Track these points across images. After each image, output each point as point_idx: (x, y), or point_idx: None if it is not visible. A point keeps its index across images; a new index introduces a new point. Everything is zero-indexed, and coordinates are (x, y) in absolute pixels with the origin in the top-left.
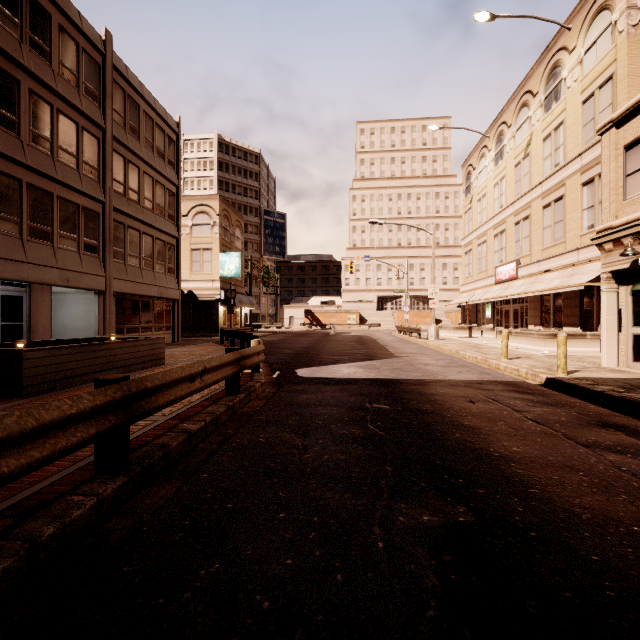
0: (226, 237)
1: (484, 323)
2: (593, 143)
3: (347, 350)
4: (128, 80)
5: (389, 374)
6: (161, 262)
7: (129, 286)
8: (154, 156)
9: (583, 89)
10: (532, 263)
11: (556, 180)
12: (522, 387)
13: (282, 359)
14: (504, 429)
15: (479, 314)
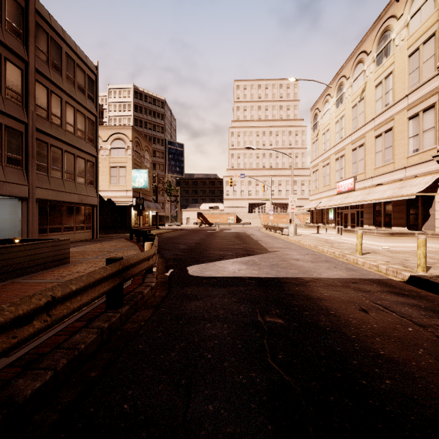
0: (137, 158)
1: (328, 223)
2: (418, 86)
3: (230, 245)
4: (50, 25)
5: (269, 271)
6: (82, 175)
7: (51, 194)
8: (75, 90)
9: (409, 46)
10: (366, 179)
11: (386, 116)
12: (395, 287)
13: (177, 255)
14: (434, 365)
15: (324, 216)
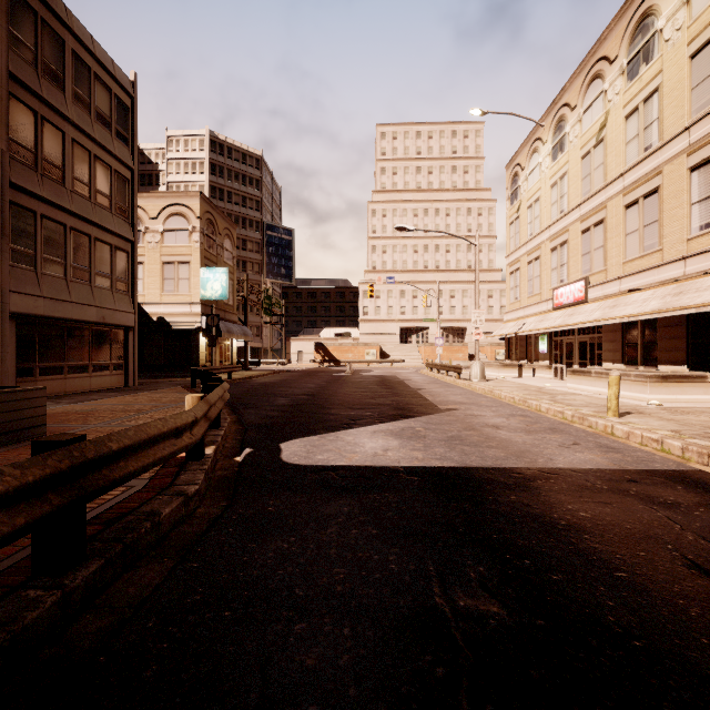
0: (210, 248)
1: (537, 359)
2: None
3: (368, 398)
4: None
5: (447, 453)
6: (105, 273)
7: (43, 305)
8: (92, 120)
9: (692, 38)
10: (609, 281)
11: (647, 168)
12: None
13: (268, 417)
14: None
15: (530, 348)
